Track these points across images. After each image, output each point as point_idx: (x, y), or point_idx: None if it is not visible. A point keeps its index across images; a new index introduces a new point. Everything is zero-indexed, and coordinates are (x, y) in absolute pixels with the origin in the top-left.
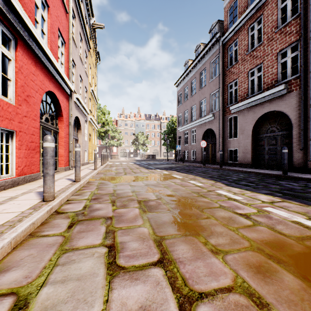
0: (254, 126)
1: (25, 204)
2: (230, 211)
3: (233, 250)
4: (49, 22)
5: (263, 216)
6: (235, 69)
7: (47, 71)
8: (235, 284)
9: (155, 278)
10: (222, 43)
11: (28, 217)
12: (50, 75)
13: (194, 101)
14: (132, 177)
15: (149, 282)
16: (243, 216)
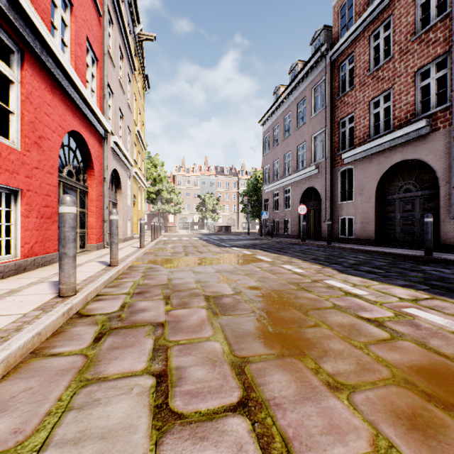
0: (379, 182)
1: (31, 301)
2: (350, 314)
3: (363, 383)
4: (73, 28)
5: (405, 324)
6: (351, 97)
7: (70, 101)
8: (376, 451)
9: (234, 436)
10: (330, 59)
11: (31, 324)
12: (75, 106)
13: (288, 147)
14: (197, 259)
15: (225, 445)
16: (373, 323)
